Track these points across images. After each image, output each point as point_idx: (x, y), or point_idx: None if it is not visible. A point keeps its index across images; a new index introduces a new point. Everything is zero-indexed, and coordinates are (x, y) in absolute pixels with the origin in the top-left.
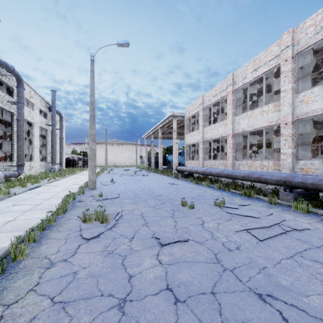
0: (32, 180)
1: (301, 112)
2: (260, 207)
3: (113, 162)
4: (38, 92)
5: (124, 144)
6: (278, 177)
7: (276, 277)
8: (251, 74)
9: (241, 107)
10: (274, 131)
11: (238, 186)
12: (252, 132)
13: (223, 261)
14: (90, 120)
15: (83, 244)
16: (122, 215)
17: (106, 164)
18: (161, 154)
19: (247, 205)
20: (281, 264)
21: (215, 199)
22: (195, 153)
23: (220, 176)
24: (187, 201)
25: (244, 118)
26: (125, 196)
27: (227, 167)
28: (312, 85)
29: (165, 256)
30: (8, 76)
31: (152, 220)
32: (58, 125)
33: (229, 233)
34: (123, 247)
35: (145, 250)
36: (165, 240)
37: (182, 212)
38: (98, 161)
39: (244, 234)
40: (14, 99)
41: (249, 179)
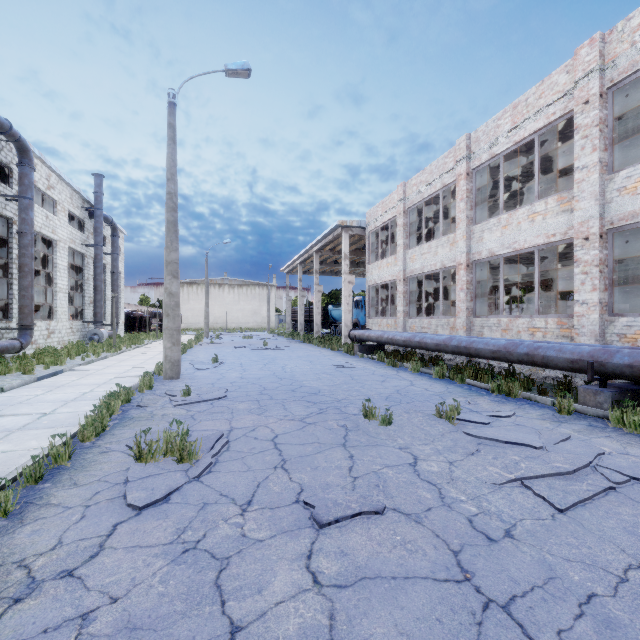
0: (46, 359)
1: (619, 213)
2: (538, 419)
3: (221, 322)
4: (66, 177)
5: (244, 285)
6: (575, 353)
7: (632, 632)
8: (507, 135)
9: (483, 207)
10: (553, 257)
11: (482, 373)
12: (508, 260)
13: (478, 574)
14: (166, 232)
15: (126, 521)
16: (230, 440)
17: (206, 326)
18: (319, 304)
19: (508, 415)
20: (631, 586)
21: (439, 403)
22: (387, 303)
23: (442, 350)
24: (375, 405)
25: (493, 228)
26: (240, 394)
27: (457, 332)
28: (633, 160)
29: (329, 558)
30: (1, 142)
31: (298, 454)
32: (108, 247)
33: (480, 489)
34: (223, 531)
35: (278, 539)
36: (327, 512)
37: (365, 432)
38: (191, 320)
39: (515, 492)
40: (13, 191)
41: (506, 357)
